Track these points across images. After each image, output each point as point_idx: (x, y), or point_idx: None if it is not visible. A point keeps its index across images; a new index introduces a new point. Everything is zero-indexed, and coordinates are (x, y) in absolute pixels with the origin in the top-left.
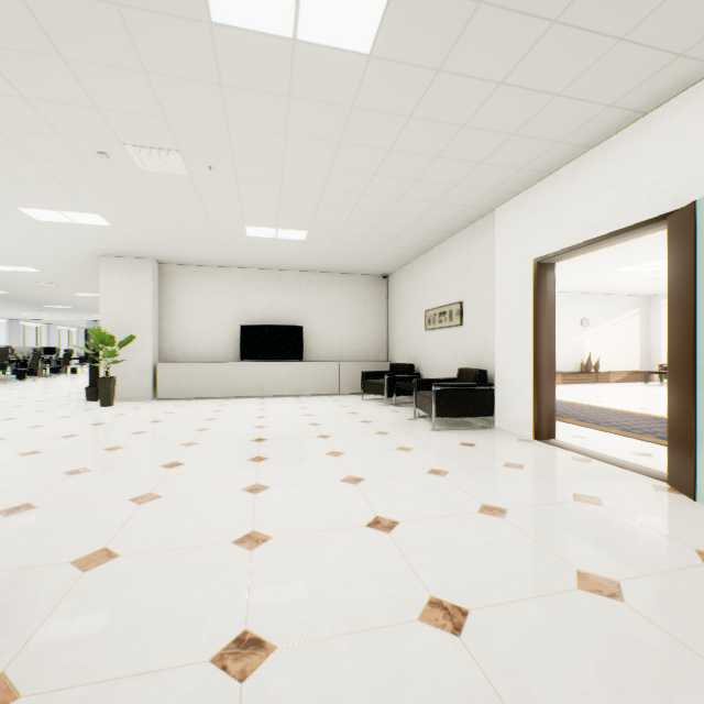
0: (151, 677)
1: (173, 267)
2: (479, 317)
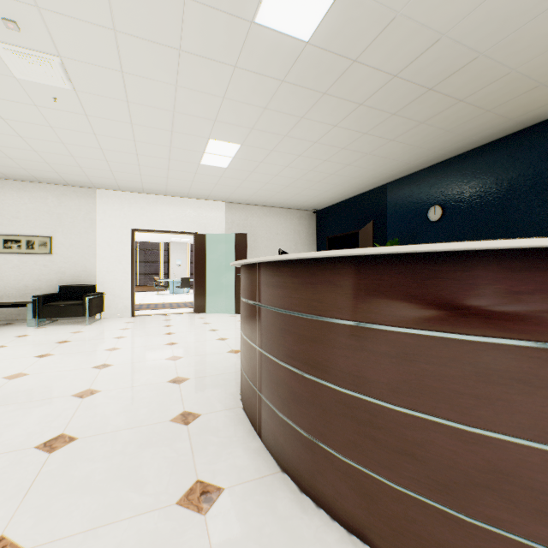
0: None
1: None
2: (77, 251)
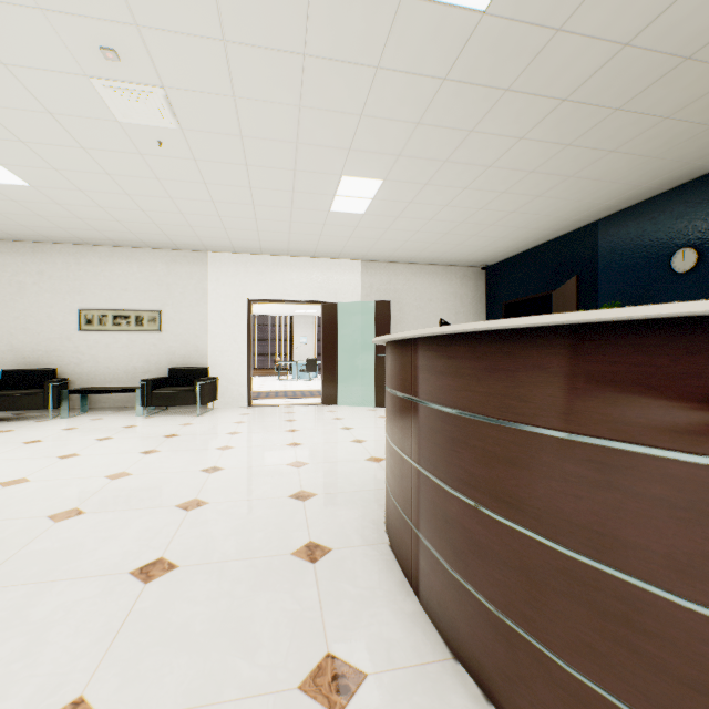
0: None
1: None
2: (187, 327)
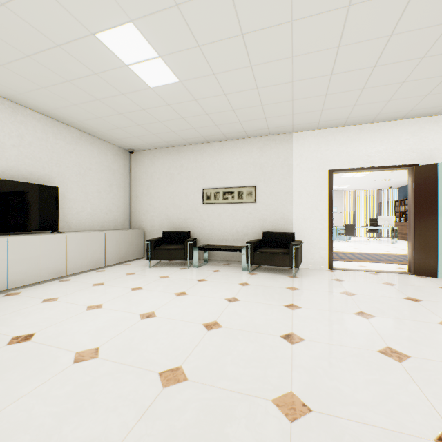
0: None
1: None
2: (275, 198)
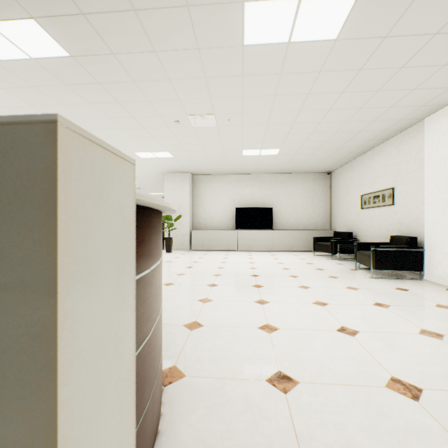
0: (239, 381)
1: (199, 176)
2: (408, 198)
